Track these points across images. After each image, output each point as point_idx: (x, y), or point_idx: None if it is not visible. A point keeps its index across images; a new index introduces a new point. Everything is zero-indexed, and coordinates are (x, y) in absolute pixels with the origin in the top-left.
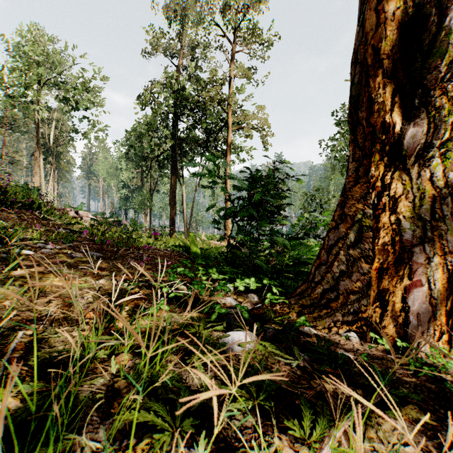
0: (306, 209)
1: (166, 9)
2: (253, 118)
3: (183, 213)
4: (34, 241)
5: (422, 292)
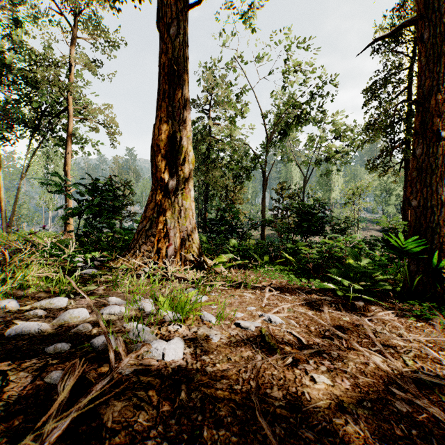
0: None
1: None
2: (100, 113)
3: (1, 205)
4: None
5: (172, 247)
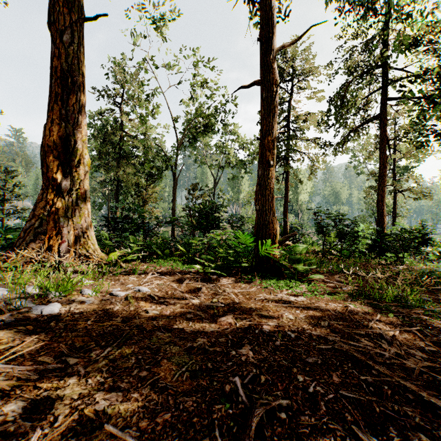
0: None
1: None
2: None
3: None
4: None
5: (66, 244)
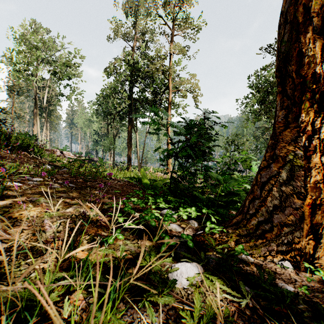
0: (227, 149)
1: (125, 6)
2: (188, 83)
3: (137, 152)
4: (22, 175)
5: None
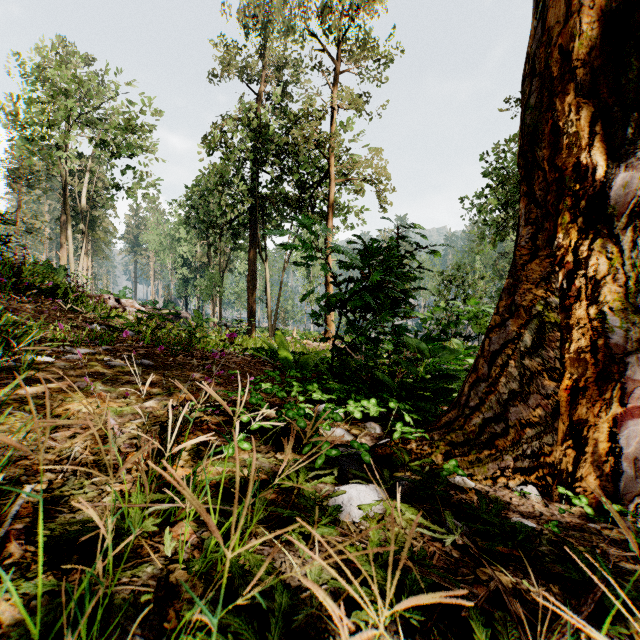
0: (442, 295)
1: (243, 13)
2: (366, 166)
3: (267, 301)
4: (55, 343)
5: None
